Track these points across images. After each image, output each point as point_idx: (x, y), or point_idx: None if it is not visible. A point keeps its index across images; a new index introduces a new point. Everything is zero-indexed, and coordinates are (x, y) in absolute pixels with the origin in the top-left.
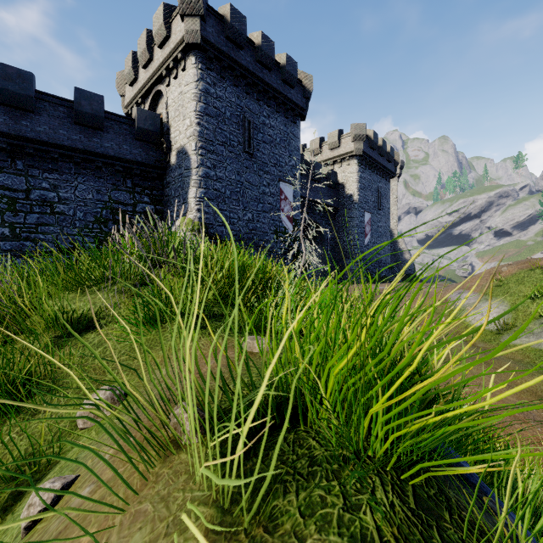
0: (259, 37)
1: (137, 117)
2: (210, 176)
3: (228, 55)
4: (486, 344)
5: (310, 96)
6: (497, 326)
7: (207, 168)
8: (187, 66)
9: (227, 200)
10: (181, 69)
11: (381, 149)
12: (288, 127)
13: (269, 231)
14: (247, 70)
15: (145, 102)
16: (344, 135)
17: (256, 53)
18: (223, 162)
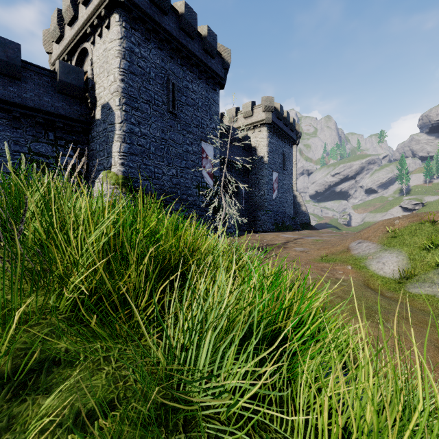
0: (182, 6)
1: (58, 70)
2: (135, 131)
3: (152, 18)
4: (393, 293)
5: (228, 67)
6: (400, 275)
7: (131, 124)
8: (111, 24)
9: (152, 156)
10: (105, 26)
11: (286, 120)
12: (209, 93)
13: (192, 186)
14: (171, 36)
15: (71, 59)
16: (256, 106)
17: (180, 21)
18: (148, 119)
